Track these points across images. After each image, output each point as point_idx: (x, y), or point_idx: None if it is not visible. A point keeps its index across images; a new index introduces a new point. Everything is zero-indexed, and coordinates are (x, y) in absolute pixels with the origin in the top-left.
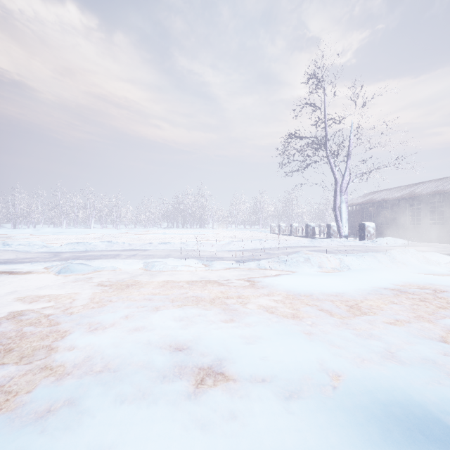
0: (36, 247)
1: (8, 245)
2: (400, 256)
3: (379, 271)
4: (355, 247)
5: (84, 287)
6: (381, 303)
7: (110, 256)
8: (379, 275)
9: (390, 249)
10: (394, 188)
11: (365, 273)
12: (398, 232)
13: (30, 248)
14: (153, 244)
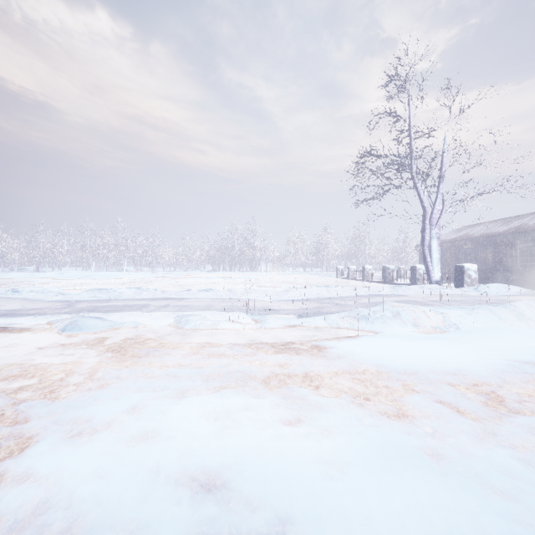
0: (50, 294)
1: (17, 291)
2: (530, 312)
3: (504, 333)
4: (455, 297)
5: (89, 352)
6: (533, 390)
7: (135, 307)
8: (508, 341)
9: (505, 300)
10: (498, 221)
11: (486, 337)
12: (504, 276)
13: (43, 296)
14: (192, 291)
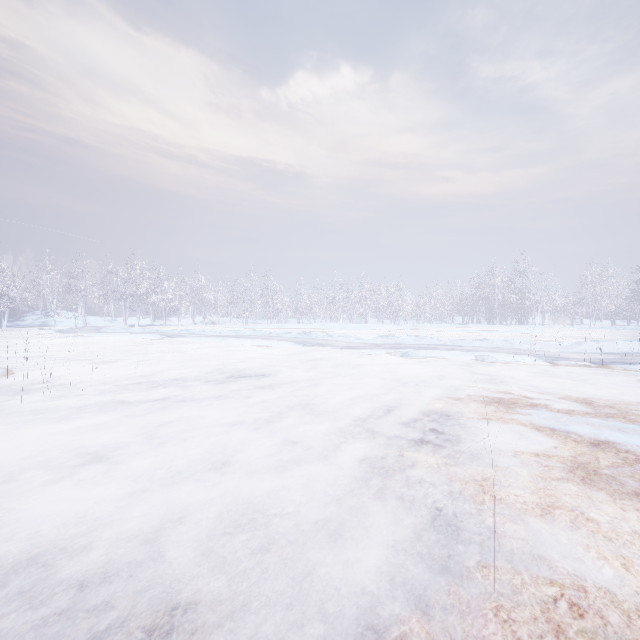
0: (351, 338)
1: (330, 336)
2: None
3: None
4: None
5: (432, 366)
6: None
7: (428, 348)
8: None
9: None
10: None
11: None
12: None
13: (348, 339)
14: (466, 340)
